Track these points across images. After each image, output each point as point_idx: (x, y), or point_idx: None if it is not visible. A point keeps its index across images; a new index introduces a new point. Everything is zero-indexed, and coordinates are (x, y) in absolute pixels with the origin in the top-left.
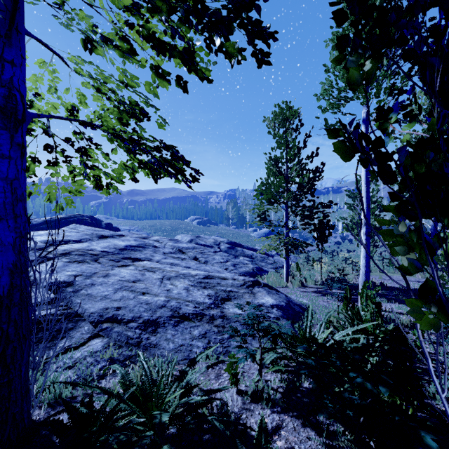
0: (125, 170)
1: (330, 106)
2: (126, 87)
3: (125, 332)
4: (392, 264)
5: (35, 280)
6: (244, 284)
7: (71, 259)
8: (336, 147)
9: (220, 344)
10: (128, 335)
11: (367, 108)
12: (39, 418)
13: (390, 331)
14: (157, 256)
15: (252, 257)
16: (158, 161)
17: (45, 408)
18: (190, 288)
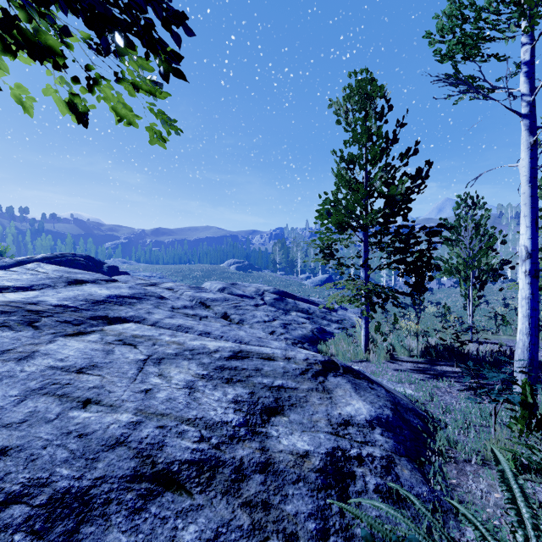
0: None
1: (459, 45)
2: None
3: None
4: (507, 322)
5: None
6: (307, 369)
7: None
8: None
9: None
10: None
11: (532, 41)
12: None
13: None
14: (158, 313)
15: (309, 313)
16: None
17: None
18: (198, 384)
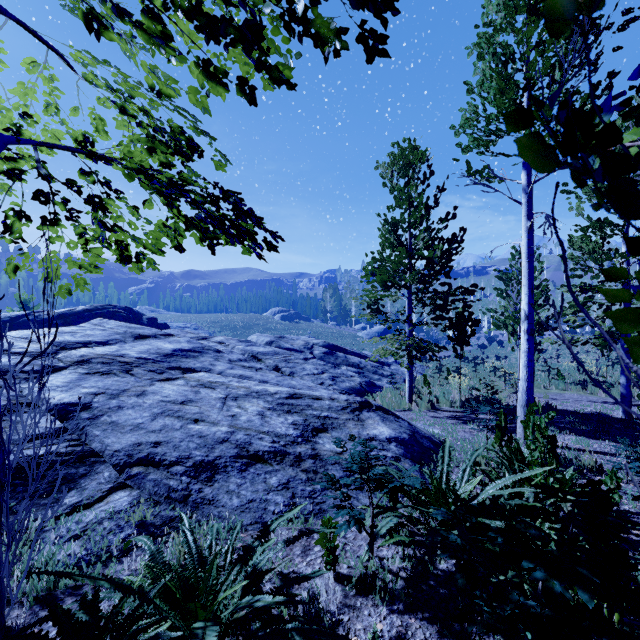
0: (164, 232)
1: (474, 144)
2: (159, 96)
3: (166, 480)
4: (562, 376)
5: (9, 404)
6: (347, 407)
7: (91, 369)
8: (522, 147)
9: (310, 499)
10: (170, 486)
11: None
12: (17, 624)
13: (581, 486)
14: (220, 365)
15: (360, 367)
16: (209, 212)
17: (30, 606)
18: (266, 413)
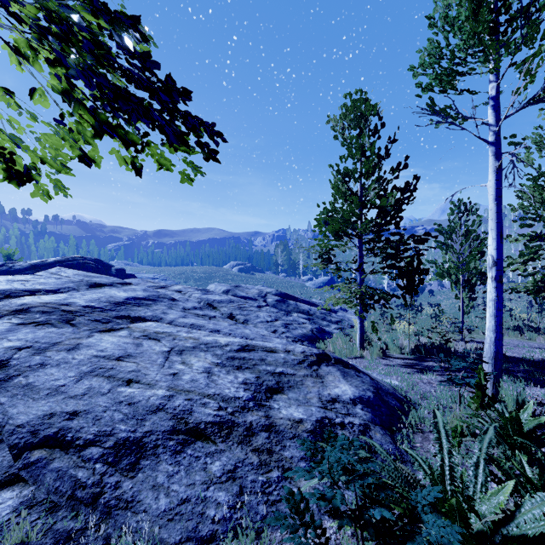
0: (60, 135)
1: (436, 81)
2: None
3: (73, 470)
4: None
5: None
6: (304, 360)
7: (27, 319)
8: None
9: (263, 496)
10: (77, 479)
11: (498, 80)
12: None
13: None
14: (172, 313)
15: (310, 314)
16: None
17: None
18: (214, 370)
